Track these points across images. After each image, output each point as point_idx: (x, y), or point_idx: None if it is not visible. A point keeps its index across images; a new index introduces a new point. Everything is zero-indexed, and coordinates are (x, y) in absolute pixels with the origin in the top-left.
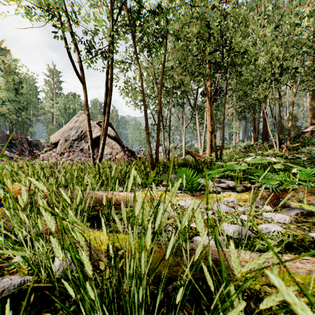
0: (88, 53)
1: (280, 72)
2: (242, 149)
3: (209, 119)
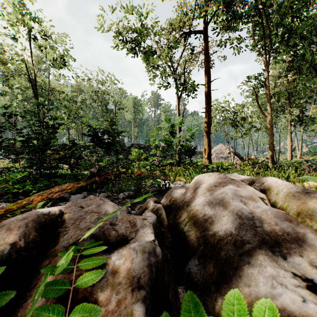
0: (231, 138)
1: None
2: None
3: (290, 138)
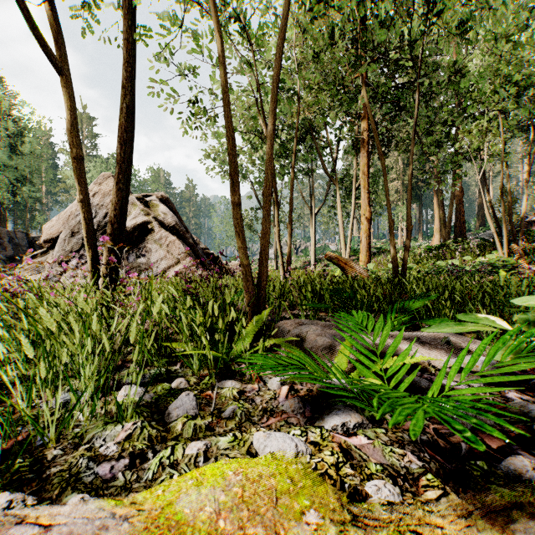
0: None
1: (515, 95)
2: (428, 252)
3: (366, 194)
